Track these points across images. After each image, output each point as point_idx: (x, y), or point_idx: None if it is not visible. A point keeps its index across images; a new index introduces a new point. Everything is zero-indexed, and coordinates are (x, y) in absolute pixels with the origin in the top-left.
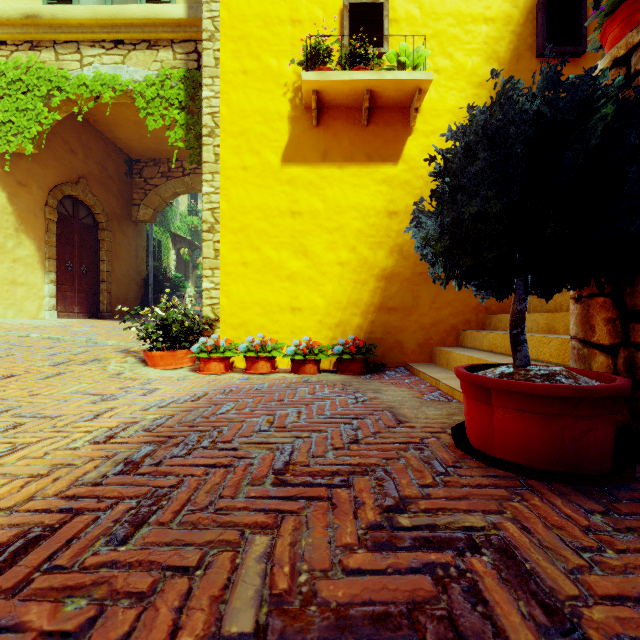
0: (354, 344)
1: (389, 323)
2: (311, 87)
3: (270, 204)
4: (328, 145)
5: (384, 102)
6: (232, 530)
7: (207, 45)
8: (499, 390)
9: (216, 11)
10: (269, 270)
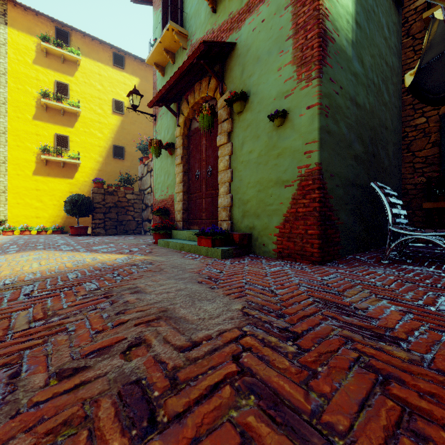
0: (58, 226)
1: (70, 221)
2: (44, 158)
3: (28, 186)
4: (50, 171)
5: (68, 163)
6: (38, 238)
7: (2, 135)
8: (72, 227)
9: (6, 125)
10: (28, 206)
